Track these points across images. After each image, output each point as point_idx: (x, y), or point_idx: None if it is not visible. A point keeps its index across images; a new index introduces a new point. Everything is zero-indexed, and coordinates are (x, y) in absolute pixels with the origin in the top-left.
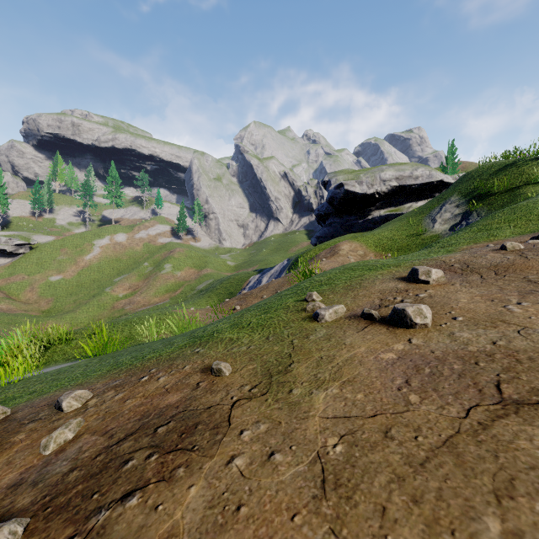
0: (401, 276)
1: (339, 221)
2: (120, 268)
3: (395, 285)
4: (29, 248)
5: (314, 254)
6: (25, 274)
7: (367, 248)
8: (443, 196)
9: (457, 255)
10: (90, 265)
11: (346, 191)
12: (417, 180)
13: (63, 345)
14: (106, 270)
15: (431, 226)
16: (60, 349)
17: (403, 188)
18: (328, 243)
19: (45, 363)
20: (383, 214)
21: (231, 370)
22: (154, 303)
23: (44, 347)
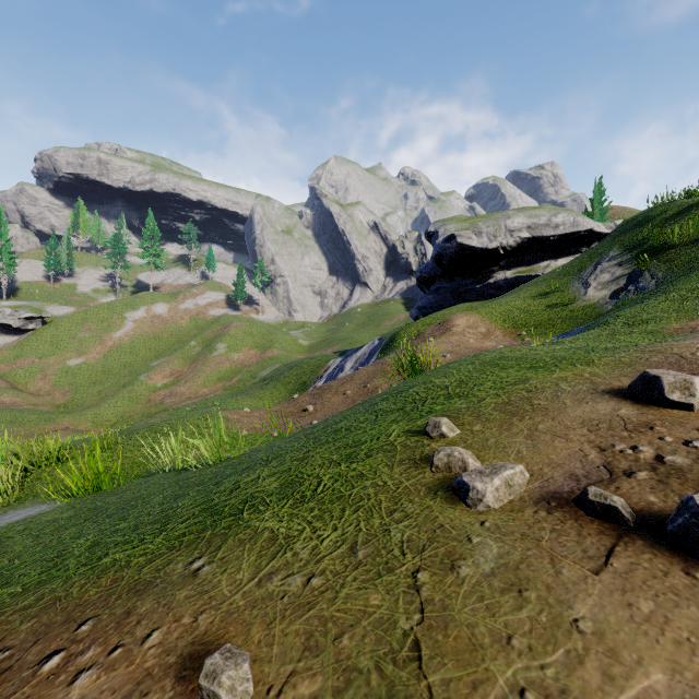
0: (611, 387)
1: (449, 285)
2: (158, 348)
3: (613, 411)
4: (41, 323)
5: (416, 331)
6: (36, 356)
7: (491, 323)
8: (597, 251)
9: (698, 343)
10: (120, 345)
11: (459, 245)
12: (557, 230)
13: (53, 468)
14: (141, 352)
15: (582, 292)
16: (47, 473)
17: (538, 240)
18: (435, 316)
19: (21, 498)
20: (510, 276)
21: (250, 692)
22: (203, 395)
23: (25, 470)
